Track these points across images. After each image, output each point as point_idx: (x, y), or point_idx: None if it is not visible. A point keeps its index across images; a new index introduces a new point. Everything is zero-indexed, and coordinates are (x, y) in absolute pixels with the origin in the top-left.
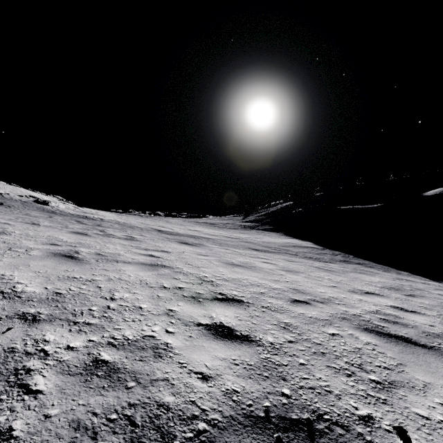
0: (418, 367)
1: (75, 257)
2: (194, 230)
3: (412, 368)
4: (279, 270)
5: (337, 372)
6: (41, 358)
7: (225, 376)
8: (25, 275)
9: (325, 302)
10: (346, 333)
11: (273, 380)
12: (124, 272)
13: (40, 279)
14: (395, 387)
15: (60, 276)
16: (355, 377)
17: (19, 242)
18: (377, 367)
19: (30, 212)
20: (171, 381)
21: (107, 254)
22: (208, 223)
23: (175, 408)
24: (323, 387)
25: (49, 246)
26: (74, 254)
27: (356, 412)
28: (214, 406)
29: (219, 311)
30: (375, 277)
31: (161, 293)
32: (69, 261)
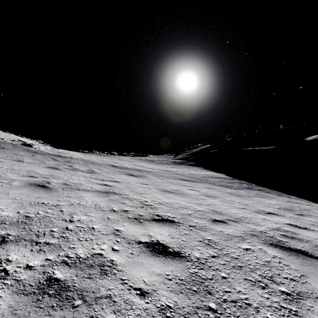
0: (317, 278)
1: (46, 186)
2: (138, 165)
3: (313, 279)
4: (201, 196)
5: (253, 285)
6: (1, 277)
7: (160, 291)
8: (4, 201)
9: (238, 221)
10: (256, 248)
11: (200, 294)
12: (83, 198)
13: (15, 205)
14: (302, 298)
15: (32, 202)
16: (268, 289)
17: (5, 175)
18: (285, 278)
19: (18, 152)
20: (113, 298)
21: (72, 184)
22: (148, 160)
23: None
24: (243, 300)
25: (27, 178)
26: (46, 184)
27: None
28: None
29: (155, 230)
30: (272, 200)
31: (111, 215)
32: (41, 189)
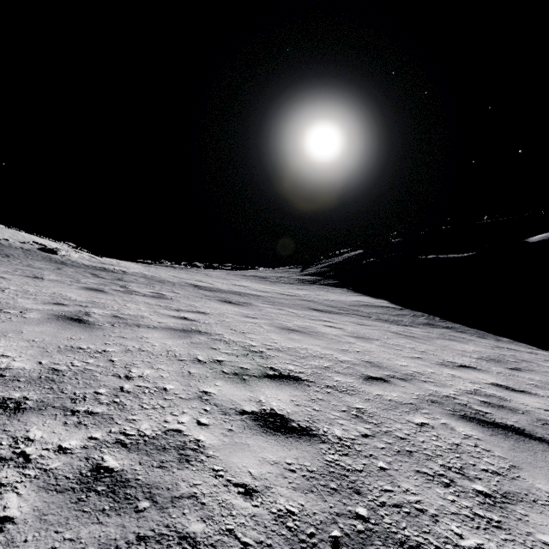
0: (538, 470)
1: (84, 320)
2: (239, 285)
3: (530, 472)
4: (347, 337)
5: (430, 481)
6: (19, 465)
7: (277, 489)
8: (15, 345)
9: (408, 379)
10: (438, 423)
11: (343, 494)
12: (146, 340)
13: (34, 351)
14: (510, 501)
15: (61, 346)
16: (455, 487)
17: (13, 301)
18: (483, 471)
19: (33, 262)
20: (200, 498)
21: (127, 316)
22: (257, 277)
23: (204, 543)
24: (413, 504)
25: (52, 306)
26: (83, 316)
27: (461, 543)
28: (261, 538)
29: (269, 392)
30: (469, 345)
31: (194, 368)
32: (76, 326)
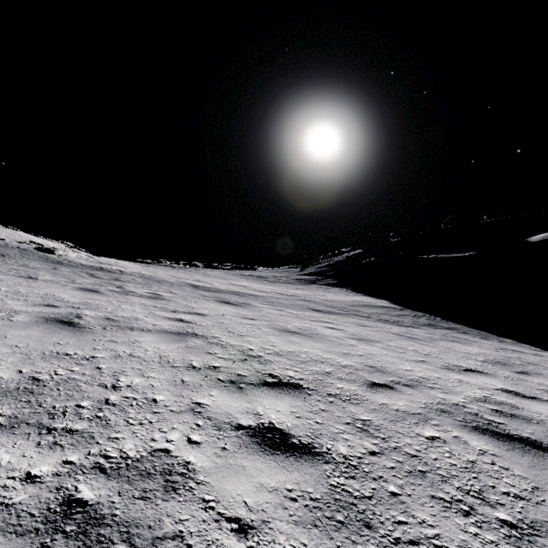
0: None
1: (74, 323)
2: (239, 285)
3: None
4: (348, 339)
5: (448, 508)
6: None
7: (275, 524)
8: None
9: (414, 385)
10: (450, 436)
11: (351, 528)
12: (139, 344)
13: (15, 358)
14: (539, 533)
15: (46, 352)
16: (476, 517)
17: (2, 303)
18: (505, 495)
19: (29, 262)
20: (187, 538)
21: (120, 318)
22: (256, 277)
23: None
24: (431, 540)
25: (42, 308)
26: (74, 319)
27: None
28: None
29: (268, 403)
30: (472, 346)
31: (187, 376)
32: (65, 329)
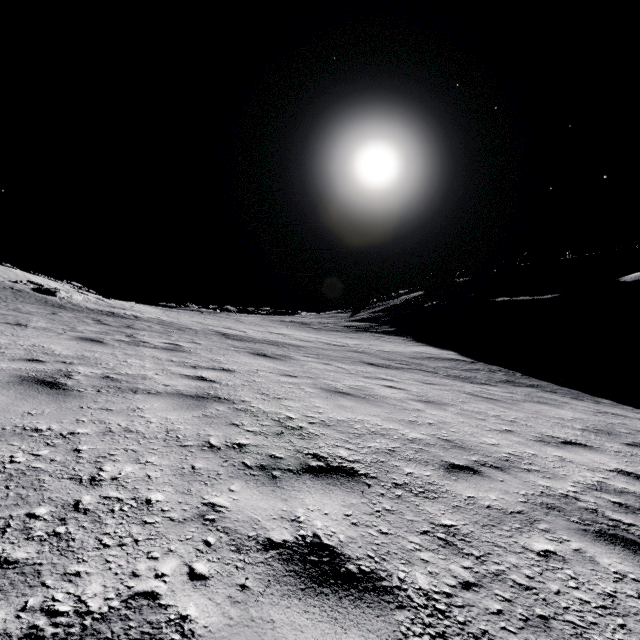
0: None
1: (59, 384)
2: (277, 333)
3: None
4: (413, 402)
5: None
6: None
7: None
8: None
9: (505, 467)
10: (569, 550)
11: None
12: (140, 413)
13: None
14: None
15: (7, 427)
16: None
17: None
18: None
19: (22, 305)
20: None
21: (123, 377)
22: (299, 323)
23: None
24: None
25: (21, 364)
26: (61, 378)
27: None
28: None
29: (311, 501)
30: (564, 409)
31: (201, 459)
32: (44, 393)
